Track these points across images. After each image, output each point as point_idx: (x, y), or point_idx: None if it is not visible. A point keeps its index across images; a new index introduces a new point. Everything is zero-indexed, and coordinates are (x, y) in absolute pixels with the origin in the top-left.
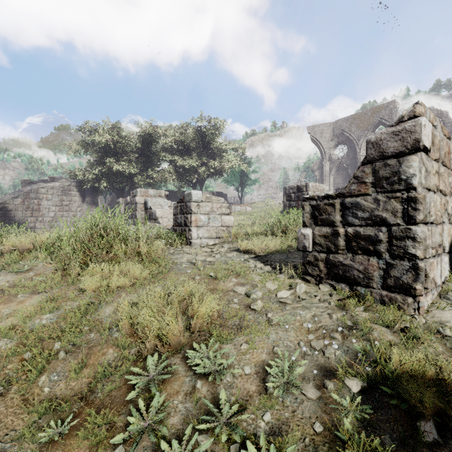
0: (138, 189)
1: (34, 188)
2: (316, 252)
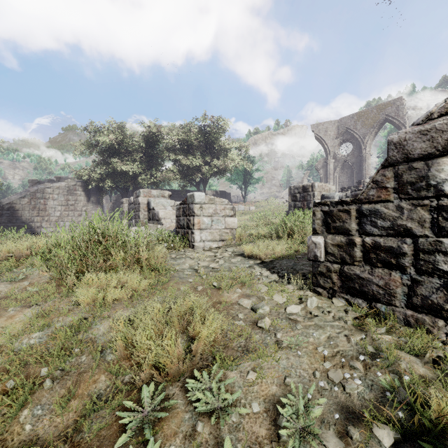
0: (141, 190)
1: (41, 188)
2: (328, 262)
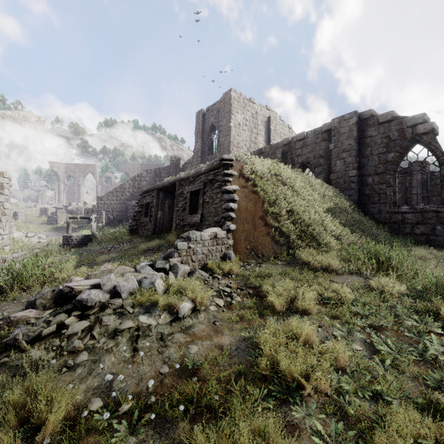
0: None
1: None
2: (49, 222)
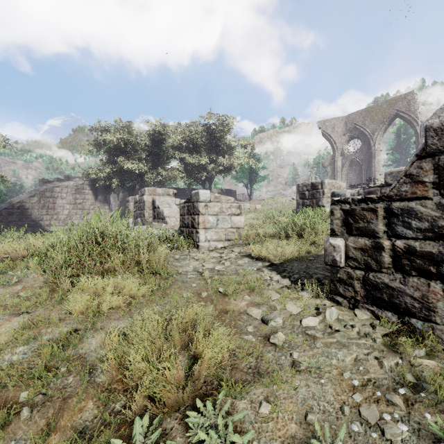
0: (146, 188)
1: (50, 187)
2: (349, 268)
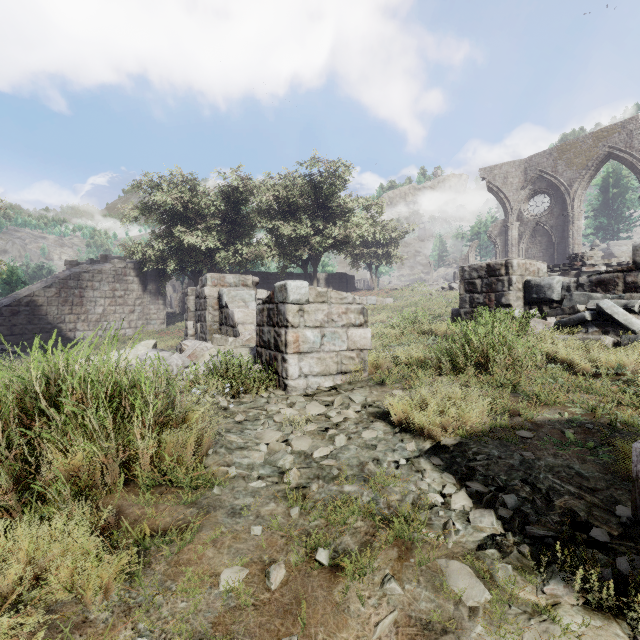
0: (208, 274)
1: (75, 272)
2: None
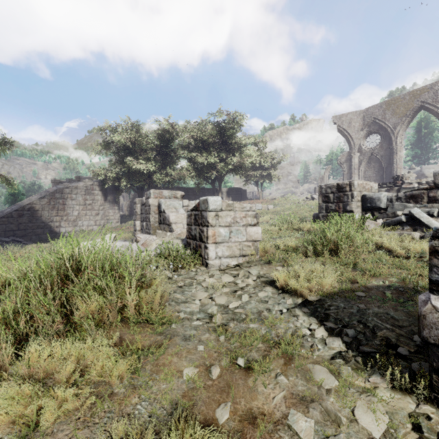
0: (151, 190)
1: (60, 188)
2: None
